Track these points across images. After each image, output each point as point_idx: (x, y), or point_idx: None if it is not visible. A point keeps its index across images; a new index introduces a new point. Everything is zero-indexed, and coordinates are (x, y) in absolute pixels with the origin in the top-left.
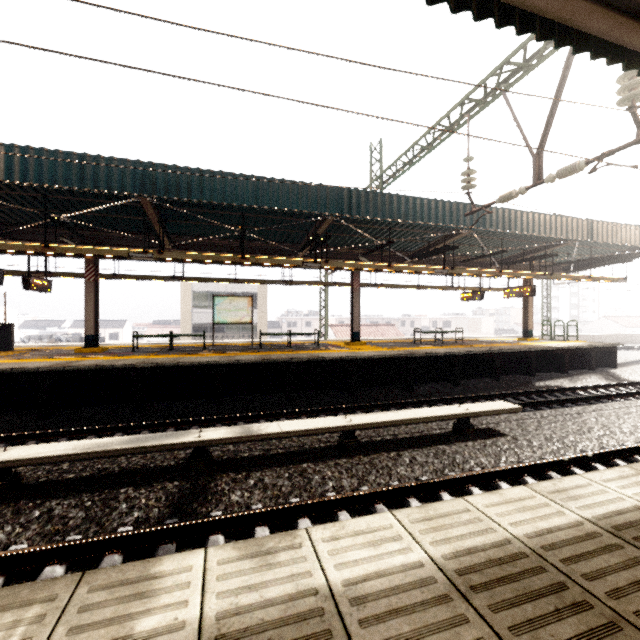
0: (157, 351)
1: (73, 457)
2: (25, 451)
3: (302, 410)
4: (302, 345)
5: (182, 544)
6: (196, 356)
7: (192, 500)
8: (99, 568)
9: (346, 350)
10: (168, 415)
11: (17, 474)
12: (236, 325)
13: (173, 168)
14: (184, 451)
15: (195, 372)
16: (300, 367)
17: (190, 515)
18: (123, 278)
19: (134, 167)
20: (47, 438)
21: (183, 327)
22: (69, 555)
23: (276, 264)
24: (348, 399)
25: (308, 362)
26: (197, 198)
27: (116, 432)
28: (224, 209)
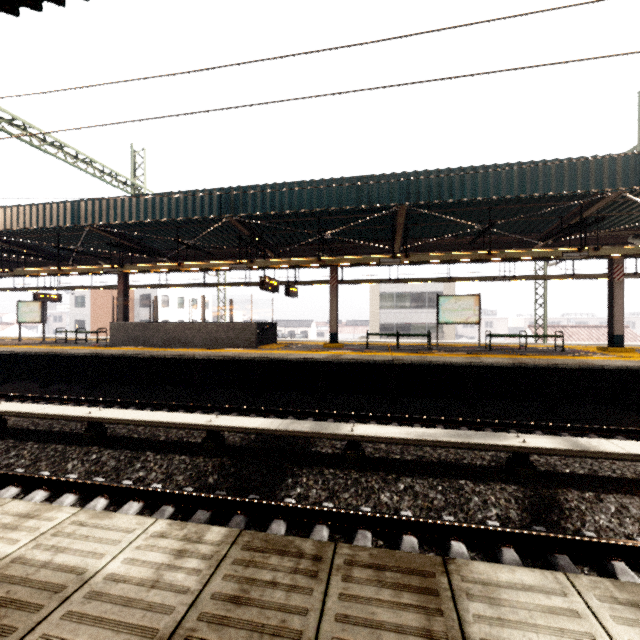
0: (387, 349)
1: (412, 442)
2: (369, 429)
3: (588, 427)
4: (535, 349)
5: (571, 558)
6: (436, 356)
7: (546, 510)
8: (503, 558)
9: (616, 357)
10: (422, 411)
11: (361, 447)
12: (421, 325)
13: (435, 172)
14: (484, 452)
15: (445, 372)
16: (566, 375)
17: (555, 527)
18: (347, 283)
19: (400, 179)
20: (339, 418)
21: (371, 327)
22: (462, 535)
23: (528, 257)
24: (638, 420)
25: (577, 370)
26: (458, 197)
27: (391, 421)
28: (469, 205)
